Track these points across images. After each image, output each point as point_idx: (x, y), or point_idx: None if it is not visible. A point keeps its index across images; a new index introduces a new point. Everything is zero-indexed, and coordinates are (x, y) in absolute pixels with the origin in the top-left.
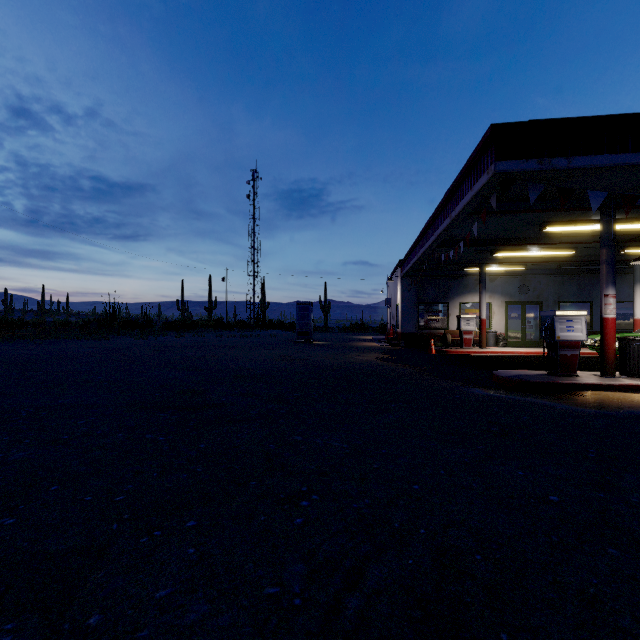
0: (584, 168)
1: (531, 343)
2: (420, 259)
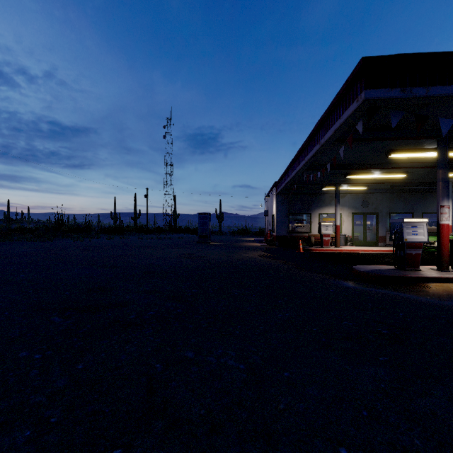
0: (439, 96)
1: (370, 243)
2: (292, 180)
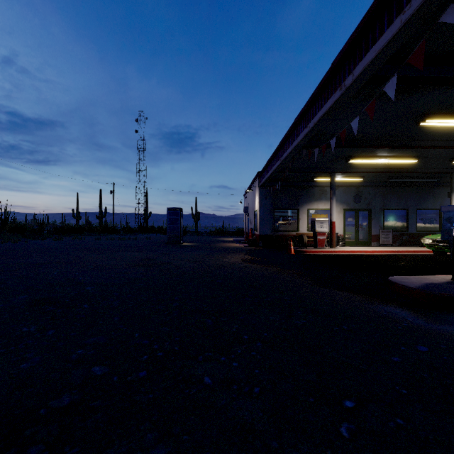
0: None
1: (363, 242)
2: (283, 163)
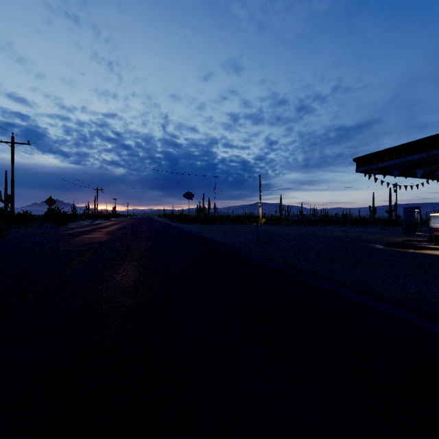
0: (381, 167)
1: None
2: None
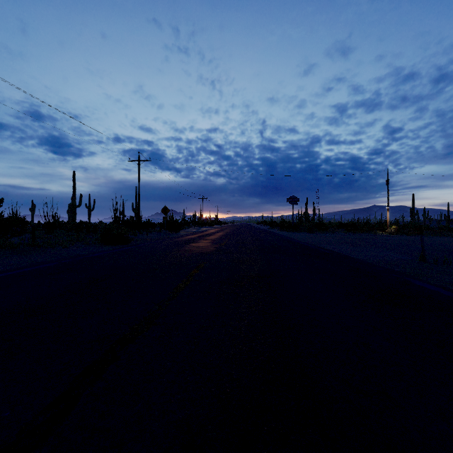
0: None
1: None
2: None
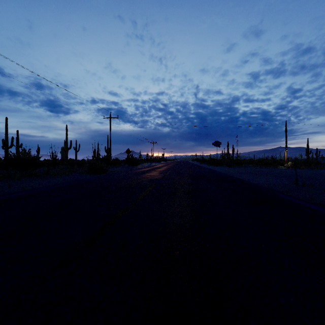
0: None
1: None
2: None
